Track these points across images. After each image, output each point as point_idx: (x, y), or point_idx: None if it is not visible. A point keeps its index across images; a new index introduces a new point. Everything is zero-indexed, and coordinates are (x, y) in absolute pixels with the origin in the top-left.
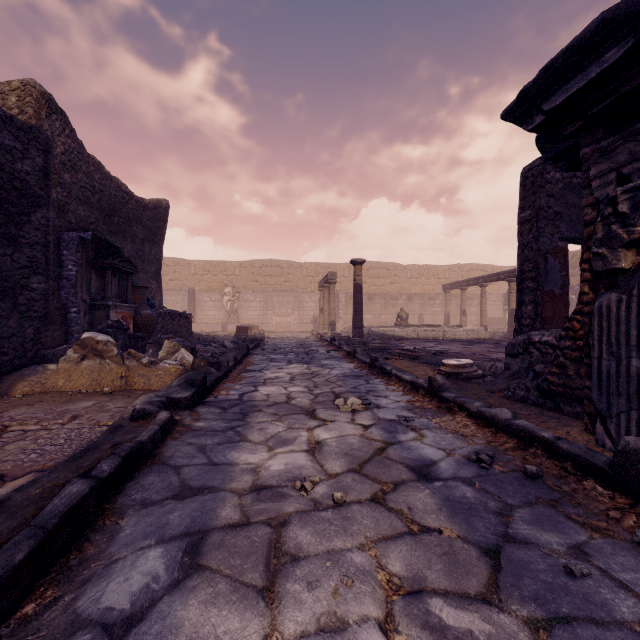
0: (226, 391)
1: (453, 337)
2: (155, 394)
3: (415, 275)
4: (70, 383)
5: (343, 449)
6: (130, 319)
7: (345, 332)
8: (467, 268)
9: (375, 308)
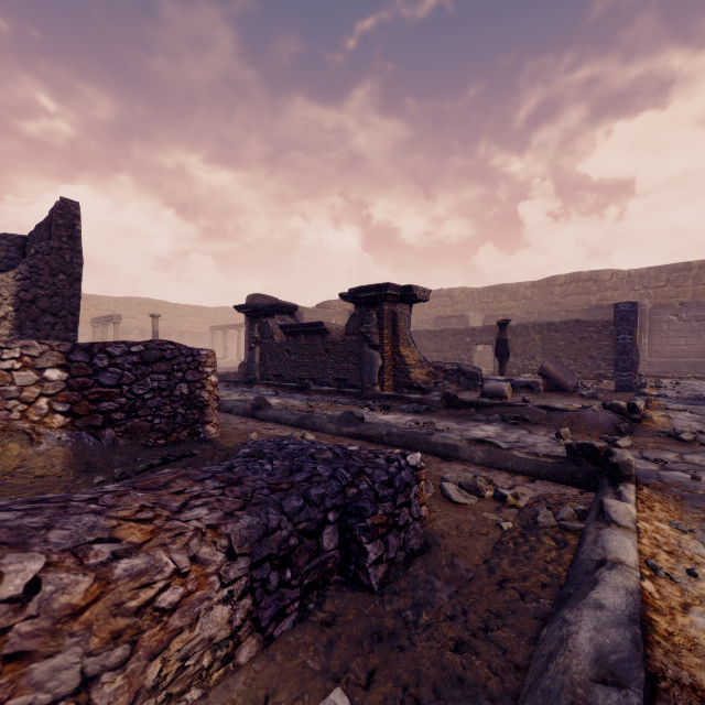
0: None
1: (219, 366)
2: None
3: (185, 314)
4: None
5: None
6: None
7: None
8: (230, 311)
9: None
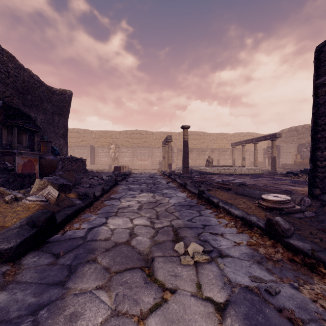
0: (79, 224)
1: (240, 173)
2: None
3: (215, 138)
4: None
5: None
6: (36, 162)
7: (177, 169)
8: (243, 134)
9: (193, 156)
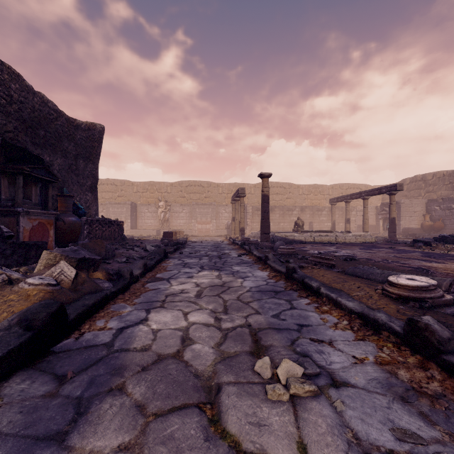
0: (106, 320)
1: (344, 241)
2: None
3: (305, 192)
4: None
5: None
6: (50, 225)
7: (252, 236)
8: (346, 187)
9: (275, 217)
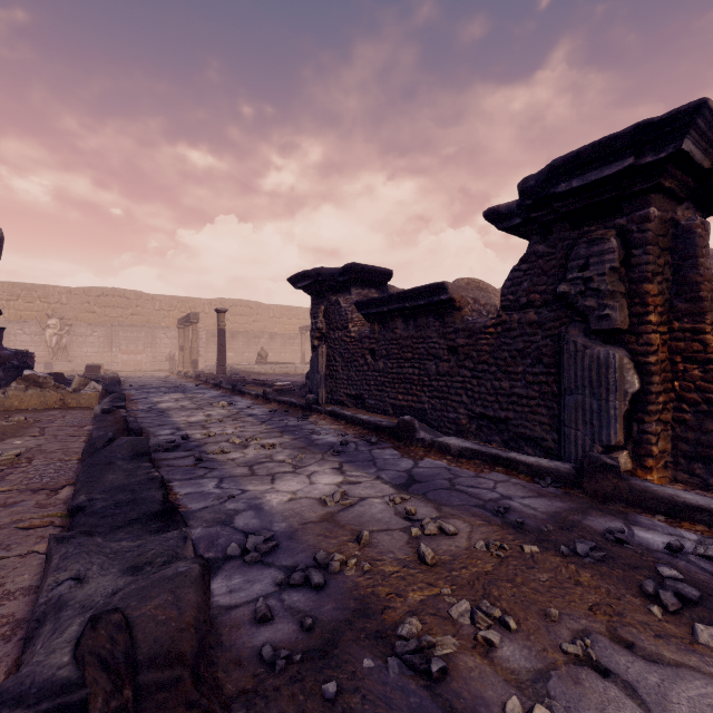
0: (135, 407)
1: (303, 372)
2: (102, 405)
3: (278, 315)
4: (23, 404)
5: (220, 414)
6: None
7: (207, 370)
8: None
9: (238, 346)
